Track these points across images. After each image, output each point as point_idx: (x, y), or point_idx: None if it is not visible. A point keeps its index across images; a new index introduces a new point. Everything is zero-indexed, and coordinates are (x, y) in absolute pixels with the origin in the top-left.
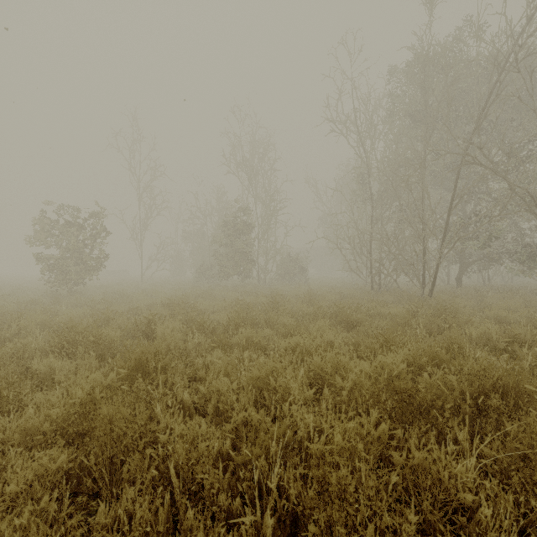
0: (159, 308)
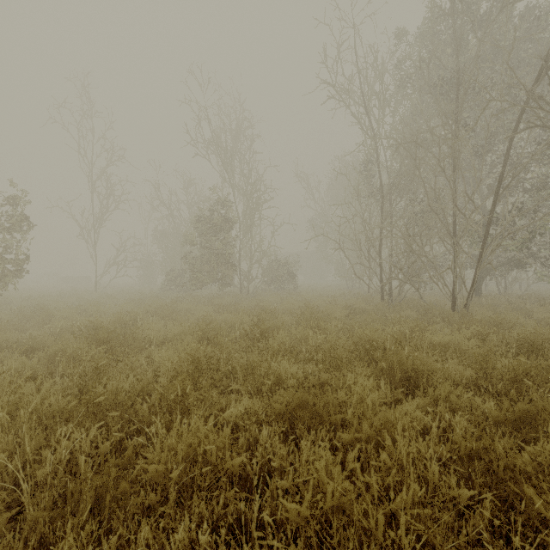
0: (71, 338)
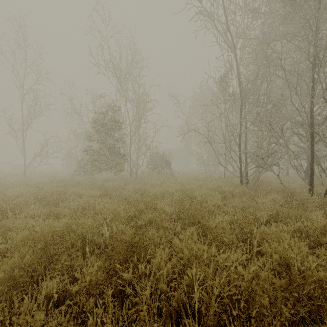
0: None
